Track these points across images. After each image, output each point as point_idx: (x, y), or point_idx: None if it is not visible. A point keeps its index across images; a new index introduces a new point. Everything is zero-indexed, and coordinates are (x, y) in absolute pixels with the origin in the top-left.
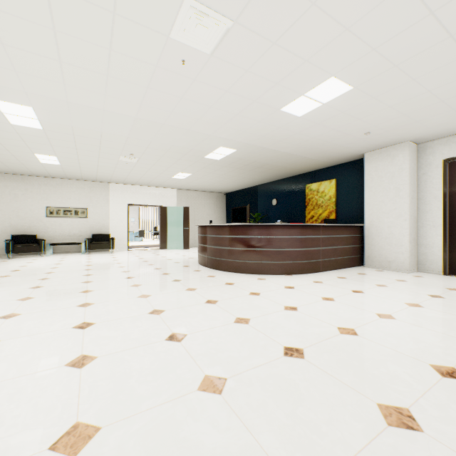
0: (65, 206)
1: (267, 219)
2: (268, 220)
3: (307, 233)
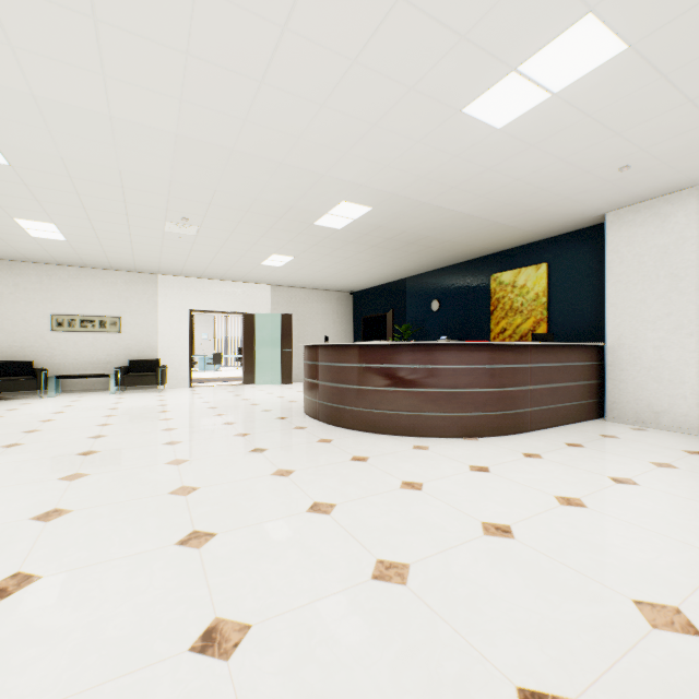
0: (83, 313)
1: (423, 334)
2: (425, 336)
3: (505, 359)
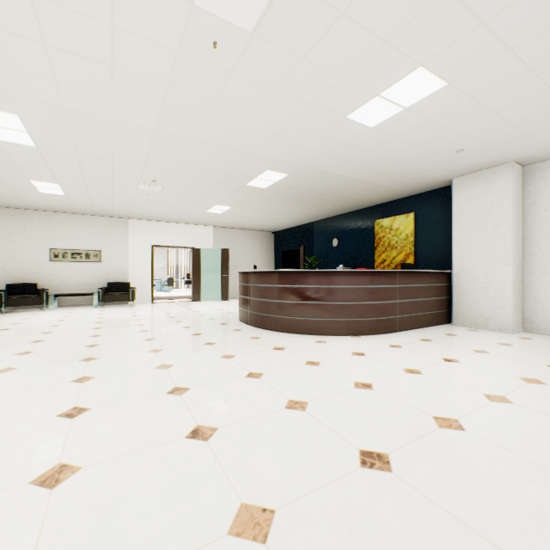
0: (73, 247)
1: (326, 263)
2: (328, 265)
3: (380, 281)
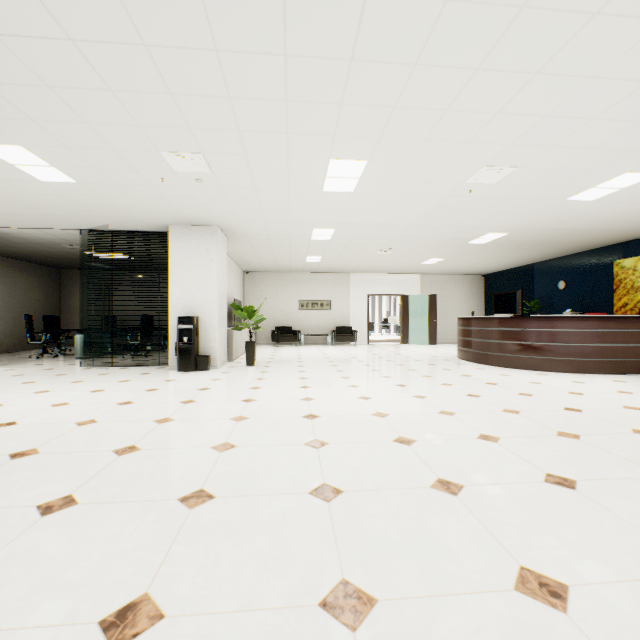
0: (312, 299)
1: (549, 308)
2: (551, 309)
3: (607, 326)
